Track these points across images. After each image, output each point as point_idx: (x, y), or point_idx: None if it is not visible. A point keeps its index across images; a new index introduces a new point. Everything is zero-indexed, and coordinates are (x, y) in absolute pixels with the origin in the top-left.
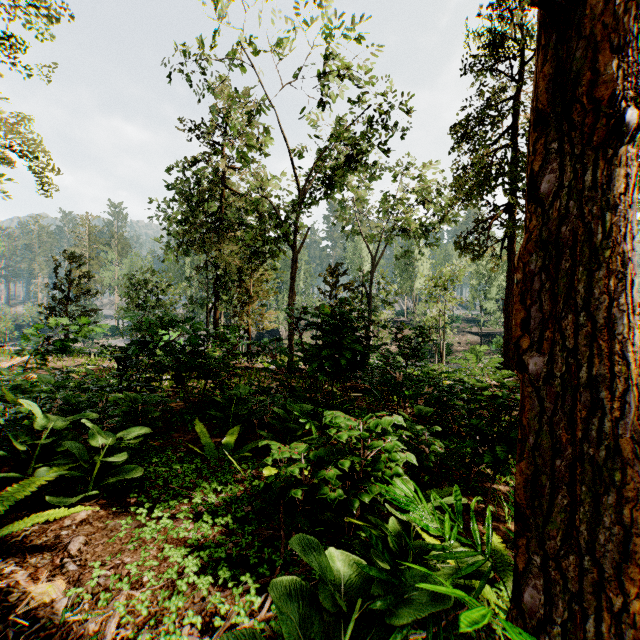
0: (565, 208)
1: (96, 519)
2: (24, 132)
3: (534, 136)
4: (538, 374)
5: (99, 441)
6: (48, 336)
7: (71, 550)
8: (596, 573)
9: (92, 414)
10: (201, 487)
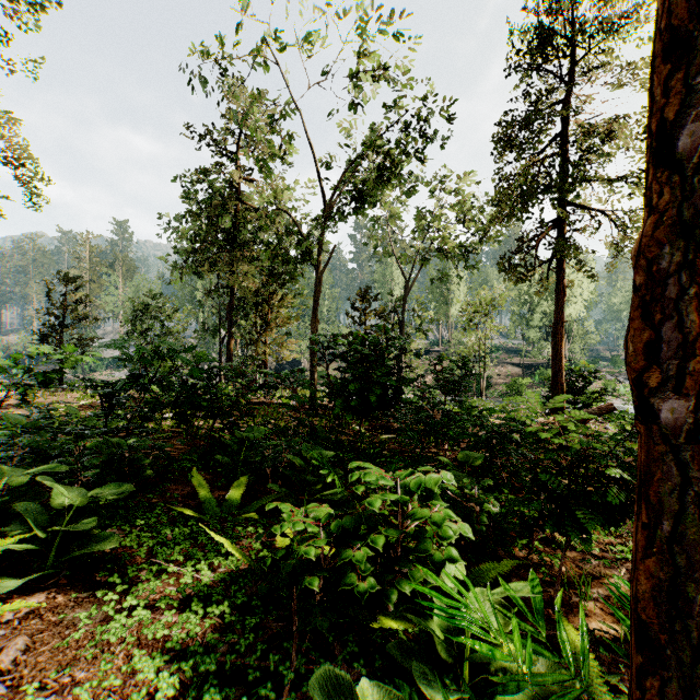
0: None
1: (50, 609)
2: (10, 136)
3: (664, 68)
4: (676, 426)
5: (64, 502)
6: (31, 368)
7: (2, 662)
8: None
9: (60, 466)
10: (193, 560)
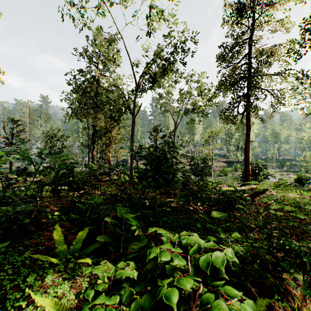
0: None
1: None
2: None
3: None
4: None
5: None
6: None
7: None
8: None
9: None
10: (32, 306)
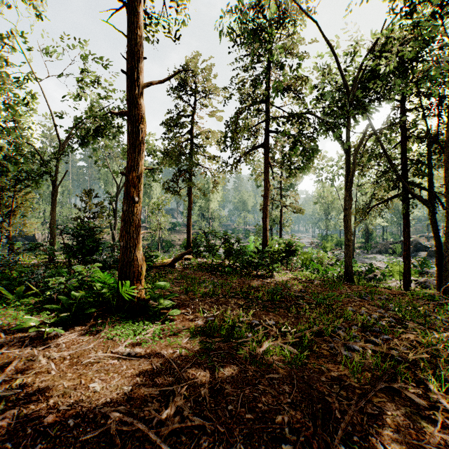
0: (127, 214)
1: None
2: None
3: (123, 198)
4: (122, 246)
5: None
6: None
7: None
8: (130, 281)
9: None
10: (13, 303)
